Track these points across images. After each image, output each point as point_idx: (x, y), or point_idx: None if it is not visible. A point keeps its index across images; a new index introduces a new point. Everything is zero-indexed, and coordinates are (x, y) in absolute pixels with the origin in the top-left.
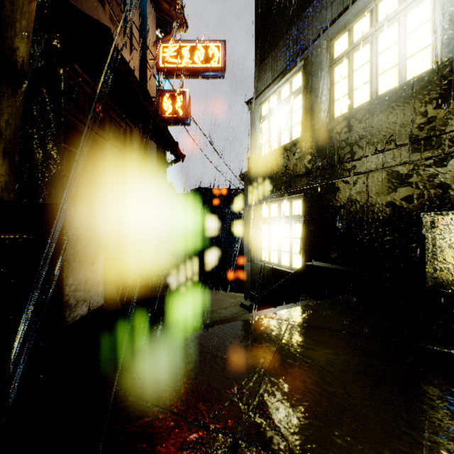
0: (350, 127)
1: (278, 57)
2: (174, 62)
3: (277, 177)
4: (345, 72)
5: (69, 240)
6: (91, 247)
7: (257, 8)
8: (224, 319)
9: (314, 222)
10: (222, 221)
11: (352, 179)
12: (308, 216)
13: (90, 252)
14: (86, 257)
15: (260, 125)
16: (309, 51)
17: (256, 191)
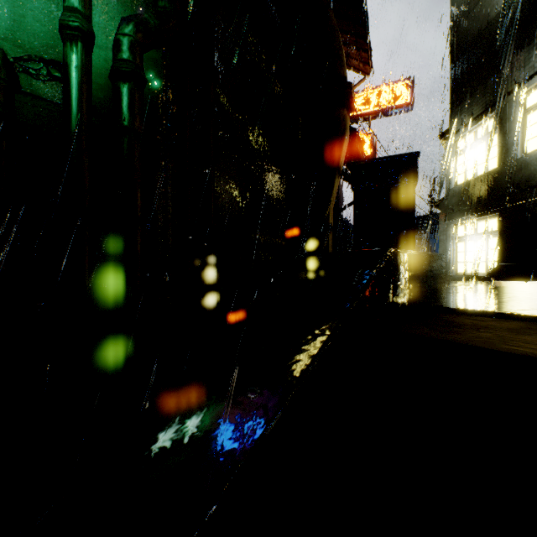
0: None
1: (474, 103)
2: (362, 109)
3: (473, 202)
4: (535, 119)
5: None
6: None
7: (452, 60)
8: None
9: (508, 234)
10: None
11: None
12: (502, 230)
13: None
14: None
15: (455, 159)
16: (503, 102)
17: (451, 214)
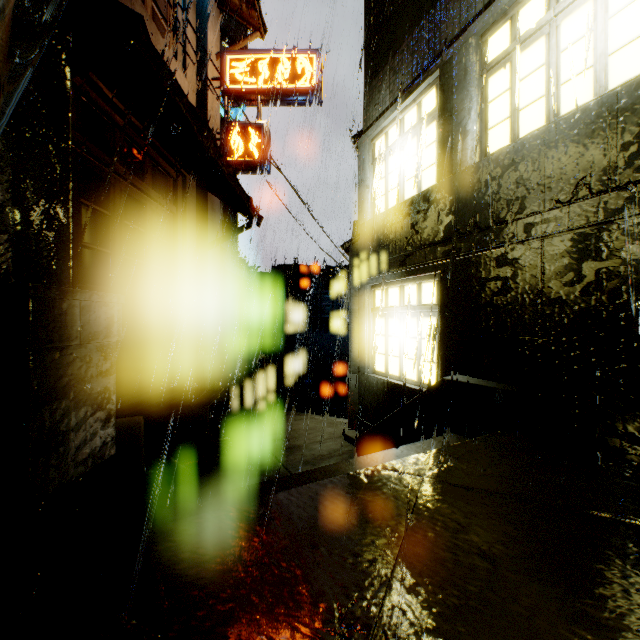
0: (515, 167)
1: (400, 67)
2: (247, 82)
3: (399, 247)
4: (505, 83)
5: (41, 350)
6: (89, 360)
7: None
8: (318, 468)
9: (456, 315)
10: (316, 312)
11: (517, 248)
12: (446, 306)
13: (87, 368)
14: (80, 377)
15: (373, 171)
16: (448, 54)
17: (366, 268)
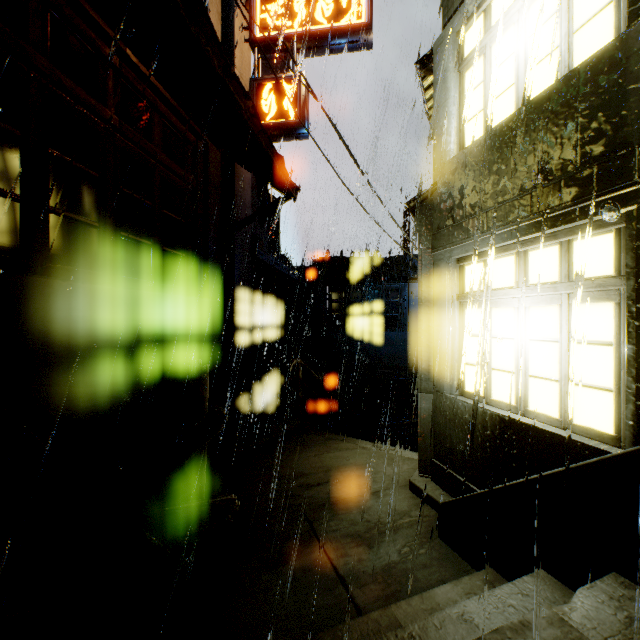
0: None
1: None
2: (281, 27)
3: (519, 183)
4: None
5: None
6: None
7: None
8: None
9: None
10: (363, 310)
11: None
12: None
13: None
14: None
15: (459, 80)
16: None
17: (450, 231)
